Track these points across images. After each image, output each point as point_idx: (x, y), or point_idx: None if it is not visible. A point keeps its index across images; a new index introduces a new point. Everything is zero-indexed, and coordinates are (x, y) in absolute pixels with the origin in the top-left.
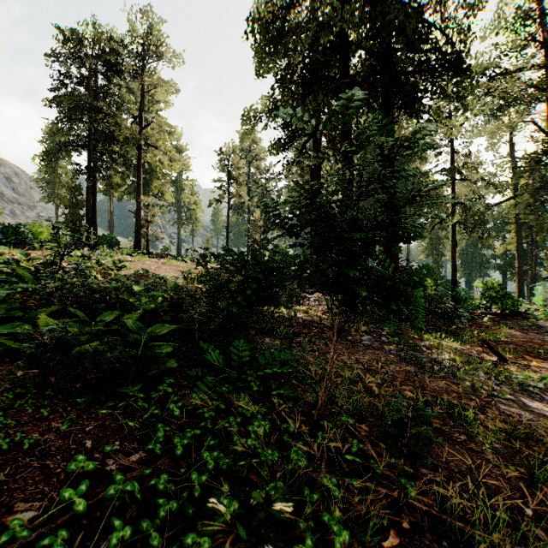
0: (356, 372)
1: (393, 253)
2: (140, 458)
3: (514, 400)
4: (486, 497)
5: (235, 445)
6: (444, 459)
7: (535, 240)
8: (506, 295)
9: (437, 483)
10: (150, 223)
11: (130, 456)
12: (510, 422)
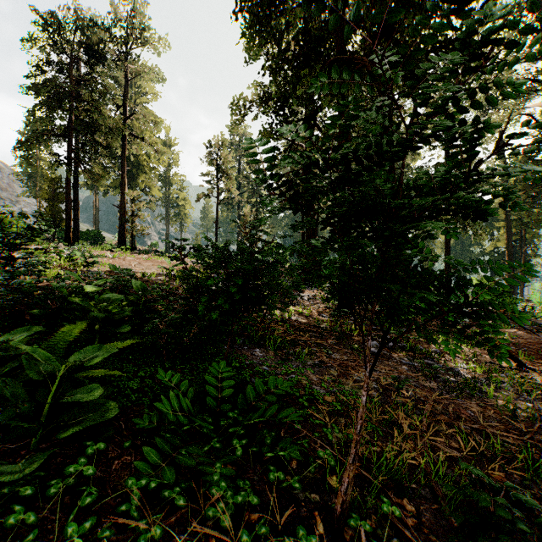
0: (376, 399)
1: None
2: None
3: None
4: None
5: None
6: None
7: (524, 237)
8: (503, 293)
9: None
10: (135, 217)
11: None
12: None
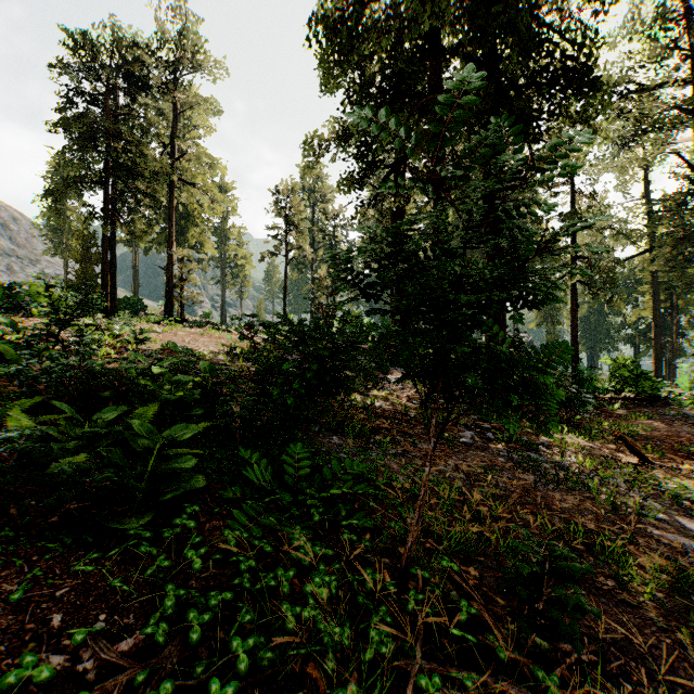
0: (457, 486)
1: (499, 322)
2: (135, 645)
3: (668, 520)
4: (658, 685)
5: (285, 616)
6: (600, 635)
7: (676, 304)
8: (642, 375)
9: (585, 664)
10: (185, 282)
11: (119, 642)
12: (669, 555)
